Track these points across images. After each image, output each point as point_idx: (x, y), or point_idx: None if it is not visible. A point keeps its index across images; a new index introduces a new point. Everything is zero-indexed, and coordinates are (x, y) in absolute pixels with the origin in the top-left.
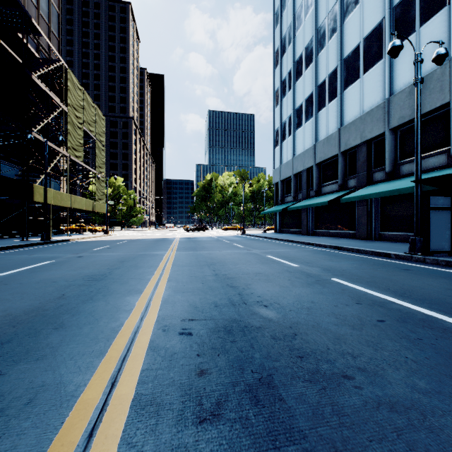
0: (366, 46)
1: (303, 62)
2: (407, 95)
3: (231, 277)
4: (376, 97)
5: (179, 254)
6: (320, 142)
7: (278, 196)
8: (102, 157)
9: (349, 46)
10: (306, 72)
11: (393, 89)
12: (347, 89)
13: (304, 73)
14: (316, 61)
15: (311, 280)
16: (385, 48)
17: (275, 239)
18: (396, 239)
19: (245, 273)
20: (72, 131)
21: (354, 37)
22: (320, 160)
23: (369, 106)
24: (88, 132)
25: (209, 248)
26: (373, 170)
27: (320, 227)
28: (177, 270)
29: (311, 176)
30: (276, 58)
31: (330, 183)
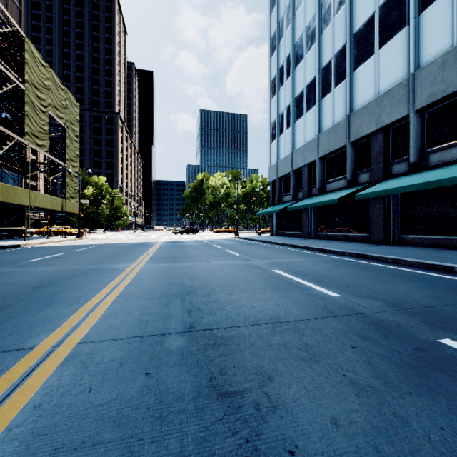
0: (383, 15)
1: (304, 44)
2: (439, 67)
3: (221, 340)
4: (397, 73)
5: (146, 269)
6: (325, 132)
7: (275, 196)
8: (74, 149)
9: (360, 19)
10: (307, 55)
11: (419, 62)
12: (359, 68)
13: (305, 57)
14: (319, 41)
15: (406, 350)
16: (410, 12)
17: (275, 243)
18: (422, 244)
19: (250, 321)
20: (31, 114)
21: (368, 6)
22: (324, 153)
23: (386, 85)
24: (55, 118)
25: (193, 257)
26: (392, 161)
27: (324, 229)
28: (118, 310)
29: (313, 172)
30: (273, 44)
31: (336, 179)
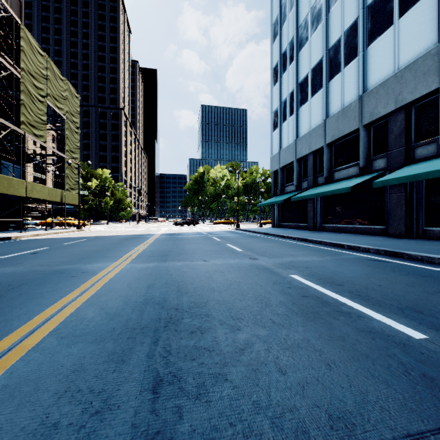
0: None
1: (309, 25)
2: None
3: None
4: (422, 43)
5: (125, 271)
6: (333, 116)
7: (277, 186)
8: (75, 140)
9: None
10: (312, 36)
11: None
12: (373, 43)
13: (310, 38)
14: (326, 20)
15: None
16: None
17: (280, 236)
18: None
19: (288, 439)
20: (28, 103)
21: None
22: (332, 139)
23: (408, 58)
24: (55, 108)
25: (189, 253)
26: (416, 144)
27: (332, 220)
28: (22, 379)
29: (319, 160)
30: (274, 30)
31: (346, 167)
